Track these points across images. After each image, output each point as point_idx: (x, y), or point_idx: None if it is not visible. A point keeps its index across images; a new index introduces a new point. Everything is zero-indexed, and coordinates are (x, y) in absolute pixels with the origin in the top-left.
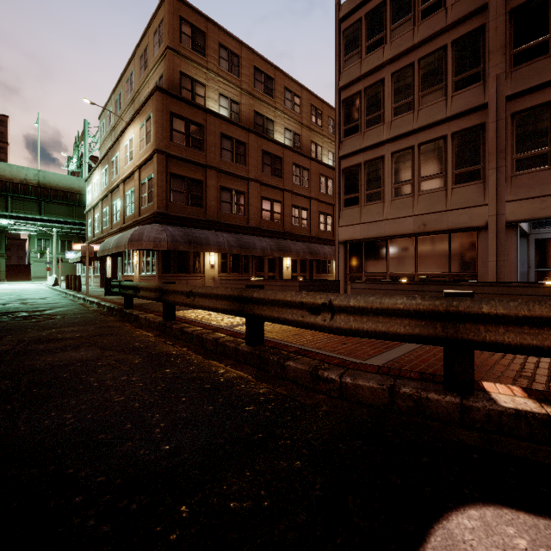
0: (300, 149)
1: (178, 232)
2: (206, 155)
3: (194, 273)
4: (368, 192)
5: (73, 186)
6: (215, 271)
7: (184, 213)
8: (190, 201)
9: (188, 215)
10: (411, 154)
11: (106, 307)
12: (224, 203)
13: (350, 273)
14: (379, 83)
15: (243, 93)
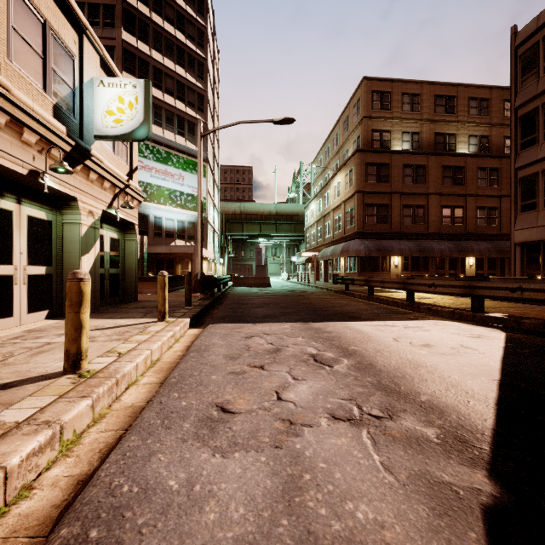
0: (488, 150)
1: (371, 244)
2: (391, 185)
3: (382, 271)
4: None
5: (294, 211)
6: (398, 270)
7: (375, 230)
8: (379, 221)
9: (378, 231)
10: None
11: (333, 290)
12: (405, 217)
13: (527, 271)
14: None
15: (423, 123)
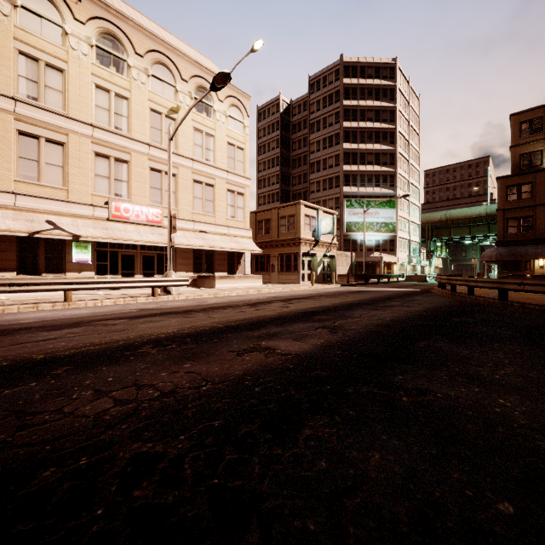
0: None
1: (504, 251)
2: (535, 199)
3: (524, 271)
4: None
5: None
6: (544, 270)
7: (517, 238)
8: (522, 230)
9: (519, 239)
10: None
11: None
12: None
13: None
14: None
15: None
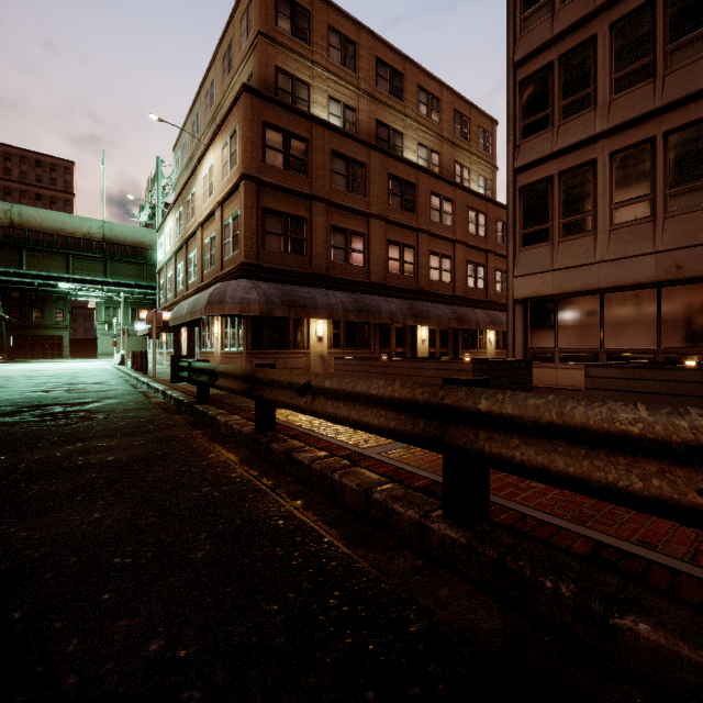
0: (439, 173)
1: (274, 291)
2: (311, 181)
3: (294, 348)
4: (565, 220)
5: (144, 240)
6: (324, 346)
7: (282, 265)
8: (290, 248)
9: (287, 267)
10: (650, 151)
11: (173, 399)
12: (336, 250)
13: (533, 348)
14: (586, 45)
15: (361, 95)
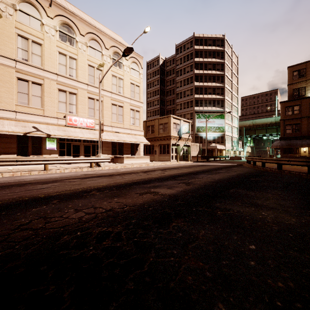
0: None
1: (284, 143)
2: (301, 114)
3: (295, 154)
4: None
5: None
6: (306, 153)
7: (291, 135)
8: (294, 131)
9: (292, 136)
10: None
11: None
12: None
13: None
14: None
15: None
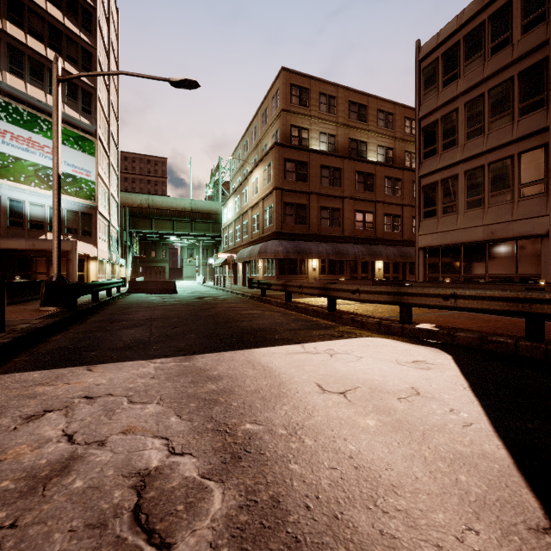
0: (393, 161)
1: (290, 245)
2: (309, 184)
3: (300, 274)
4: (444, 205)
5: (212, 208)
6: (316, 273)
7: (293, 230)
8: (298, 221)
9: (297, 232)
10: (482, 172)
11: (248, 296)
12: (323, 219)
13: (429, 274)
14: (453, 112)
15: (339, 126)
